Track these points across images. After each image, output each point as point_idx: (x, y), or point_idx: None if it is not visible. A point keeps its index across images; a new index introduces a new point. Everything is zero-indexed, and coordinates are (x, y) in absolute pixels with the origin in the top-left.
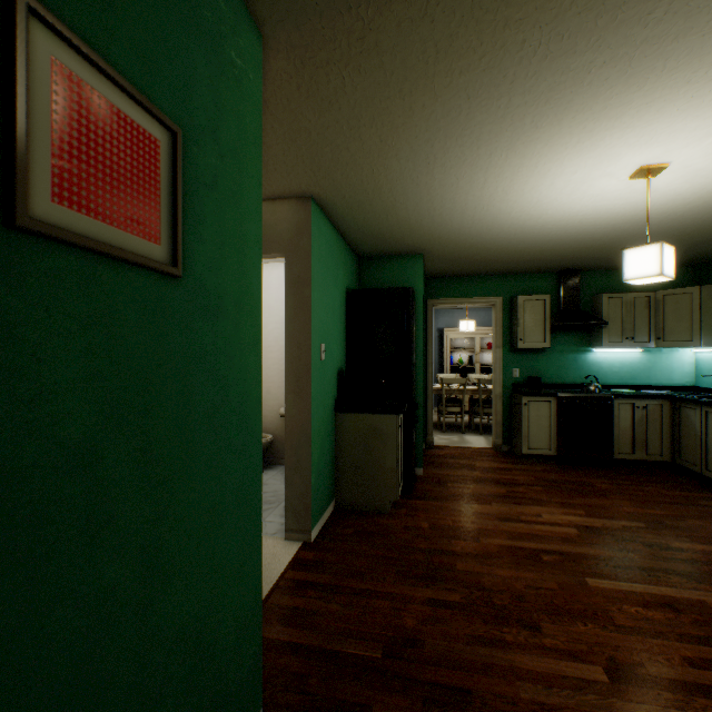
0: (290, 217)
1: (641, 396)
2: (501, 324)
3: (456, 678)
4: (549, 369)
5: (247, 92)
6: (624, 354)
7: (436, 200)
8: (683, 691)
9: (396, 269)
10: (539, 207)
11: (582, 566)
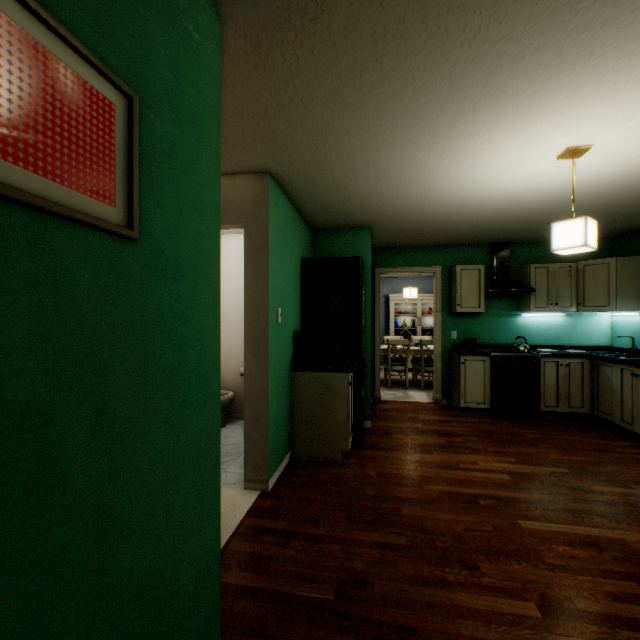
0: (249, 191)
1: (564, 355)
2: (440, 291)
3: (403, 617)
4: (483, 332)
5: (205, 66)
6: (549, 318)
7: (383, 177)
8: (608, 624)
9: (347, 241)
10: (475, 184)
11: (515, 509)
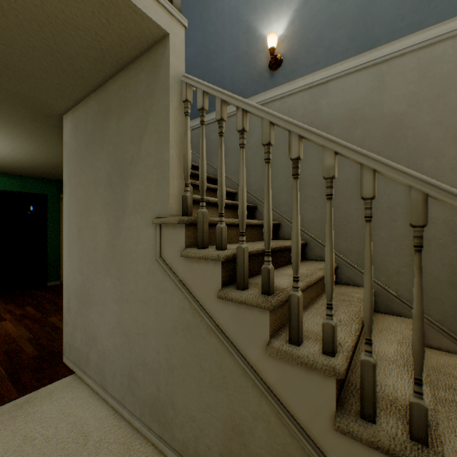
0: None
1: None
2: None
3: (1, 354)
4: None
5: None
6: None
7: None
8: None
9: None
10: None
11: None
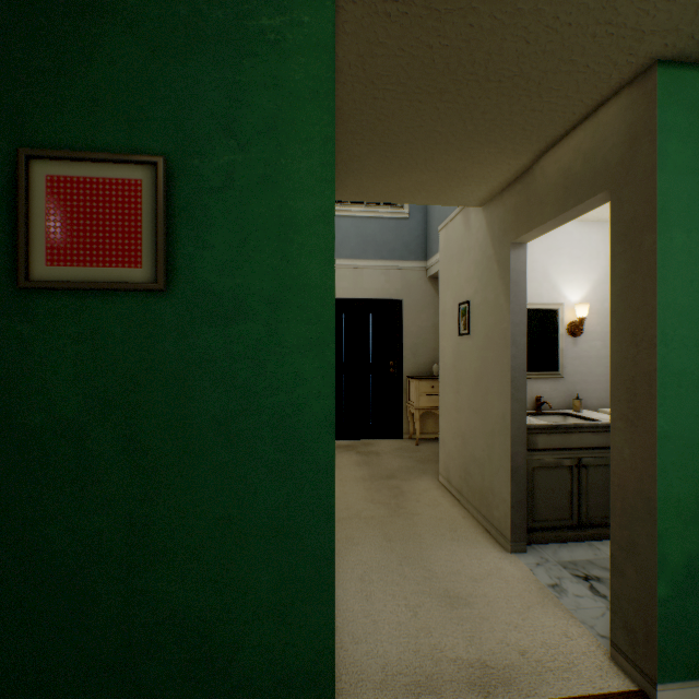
0: (618, 123)
1: None
2: None
3: None
4: None
5: (296, 45)
6: None
7: None
8: None
9: None
10: None
11: None
